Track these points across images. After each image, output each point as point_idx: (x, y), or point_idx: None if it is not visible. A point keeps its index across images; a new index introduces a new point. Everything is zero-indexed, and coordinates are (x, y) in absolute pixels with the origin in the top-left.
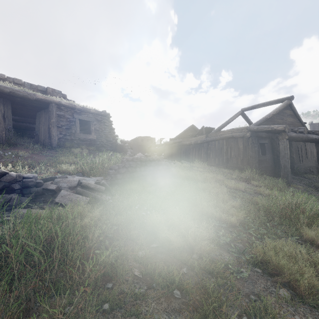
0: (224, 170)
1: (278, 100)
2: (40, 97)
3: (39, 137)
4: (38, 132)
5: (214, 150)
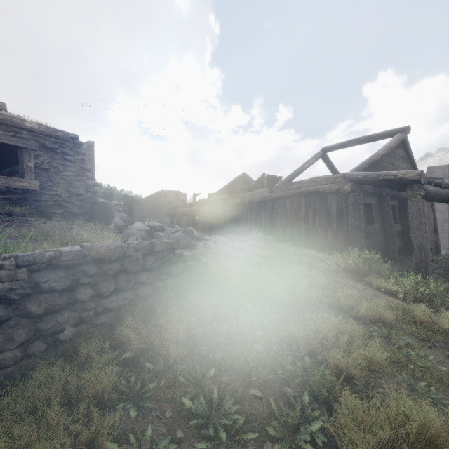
0: (307, 252)
1: (385, 133)
2: None
3: None
4: None
5: (284, 214)
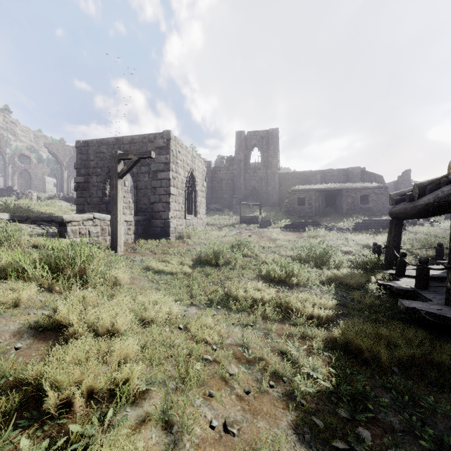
0: None
1: None
2: (337, 188)
3: (337, 209)
4: (336, 206)
5: None
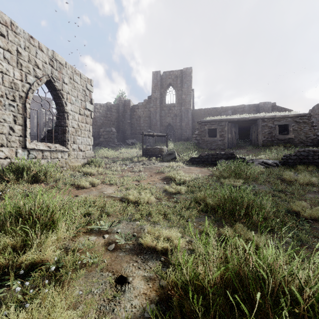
0: None
1: None
2: (252, 118)
3: (251, 141)
4: (251, 138)
5: None
